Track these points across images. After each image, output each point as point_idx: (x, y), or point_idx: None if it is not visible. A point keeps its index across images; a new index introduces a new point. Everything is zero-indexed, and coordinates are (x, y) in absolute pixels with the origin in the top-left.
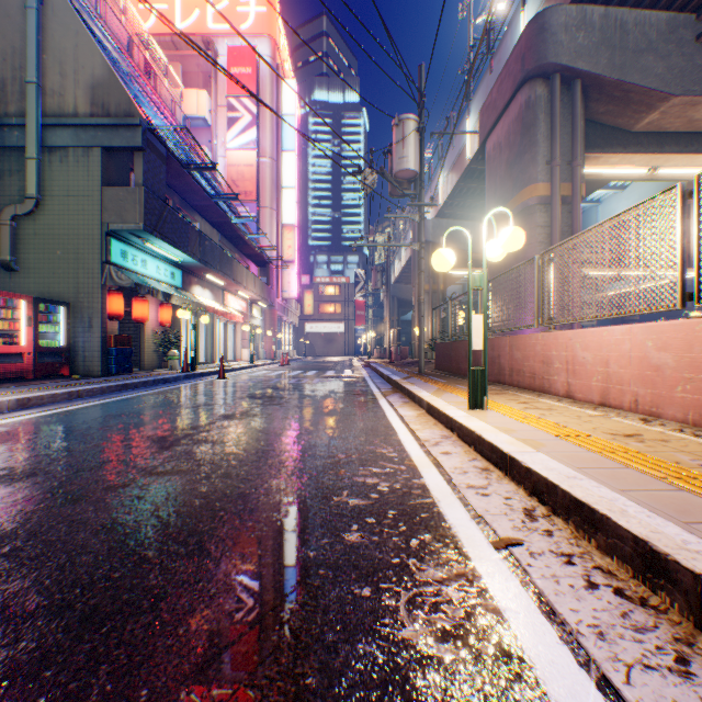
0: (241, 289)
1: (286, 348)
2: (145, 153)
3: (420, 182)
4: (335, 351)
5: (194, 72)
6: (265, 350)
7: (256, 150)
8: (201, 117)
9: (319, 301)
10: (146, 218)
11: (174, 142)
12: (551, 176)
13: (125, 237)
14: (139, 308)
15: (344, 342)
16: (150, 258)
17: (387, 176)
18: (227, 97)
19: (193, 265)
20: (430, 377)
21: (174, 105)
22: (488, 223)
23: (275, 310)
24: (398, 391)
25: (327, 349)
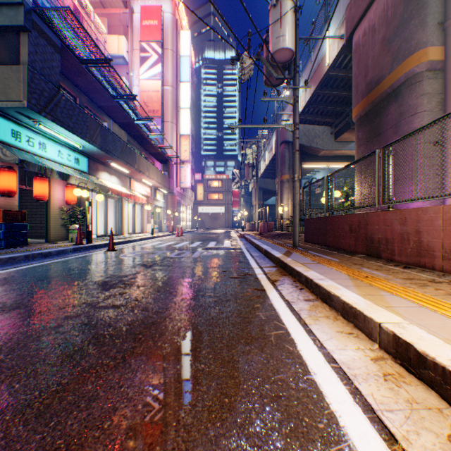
0: (144, 177)
1: (184, 223)
2: (31, 34)
3: (295, 67)
4: (218, 225)
5: (117, 25)
6: (168, 225)
7: (161, 80)
8: (121, 57)
9: (208, 191)
10: (30, 96)
11: (85, 54)
12: (445, 36)
13: (16, 118)
14: (39, 187)
15: (225, 219)
16: (50, 142)
17: (263, 61)
18: (140, 42)
19: (96, 153)
20: (312, 253)
21: (98, 42)
22: (357, 106)
23: (175, 196)
24: (285, 272)
25: (213, 224)
